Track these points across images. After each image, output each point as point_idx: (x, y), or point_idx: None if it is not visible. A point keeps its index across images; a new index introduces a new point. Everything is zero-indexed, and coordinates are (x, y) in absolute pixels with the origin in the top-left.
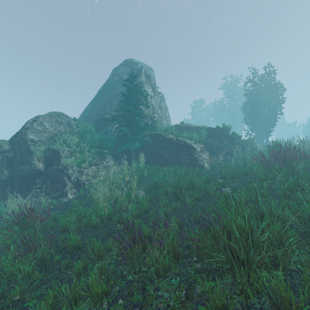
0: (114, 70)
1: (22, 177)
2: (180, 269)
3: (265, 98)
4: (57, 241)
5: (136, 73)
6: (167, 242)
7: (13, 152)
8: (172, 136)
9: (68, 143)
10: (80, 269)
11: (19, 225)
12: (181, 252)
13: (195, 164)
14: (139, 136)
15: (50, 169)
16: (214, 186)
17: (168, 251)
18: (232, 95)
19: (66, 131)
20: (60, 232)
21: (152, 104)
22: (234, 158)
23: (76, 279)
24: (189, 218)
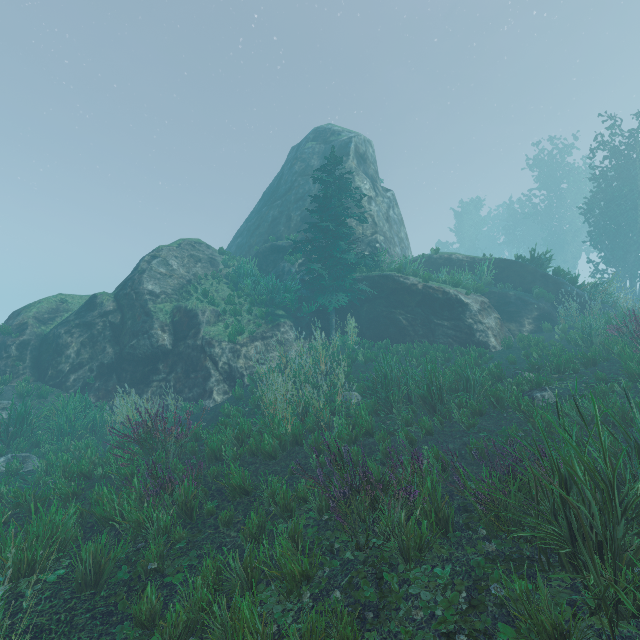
0: (292, 151)
1: (135, 360)
2: (451, 550)
3: (638, 185)
4: (205, 477)
5: (338, 153)
6: (422, 494)
7: (121, 315)
8: (415, 279)
9: (211, 297)
10: (254, 529)
11: (140, 444)
12: (451, 516)
13: (467, 339)
14: (347, 282)
15: (182, 345)
16: (516, 387)
17: (423, 511)
18: (553, 184)
19: (206, 275)
20: (209, 462)
21: (371, 214)
22: (560, 327)
23: (252, 544)
24: (461, 452)
